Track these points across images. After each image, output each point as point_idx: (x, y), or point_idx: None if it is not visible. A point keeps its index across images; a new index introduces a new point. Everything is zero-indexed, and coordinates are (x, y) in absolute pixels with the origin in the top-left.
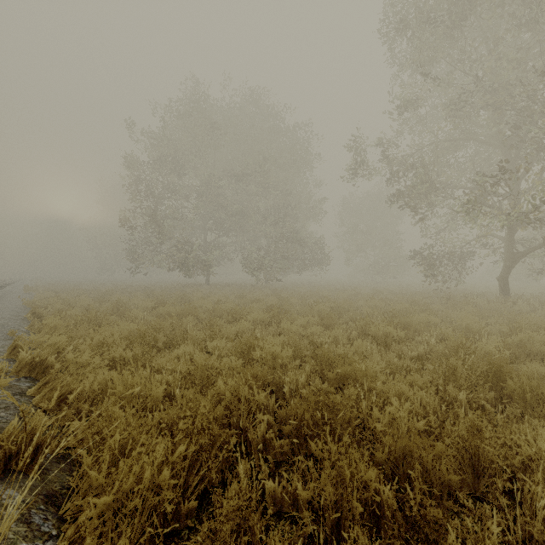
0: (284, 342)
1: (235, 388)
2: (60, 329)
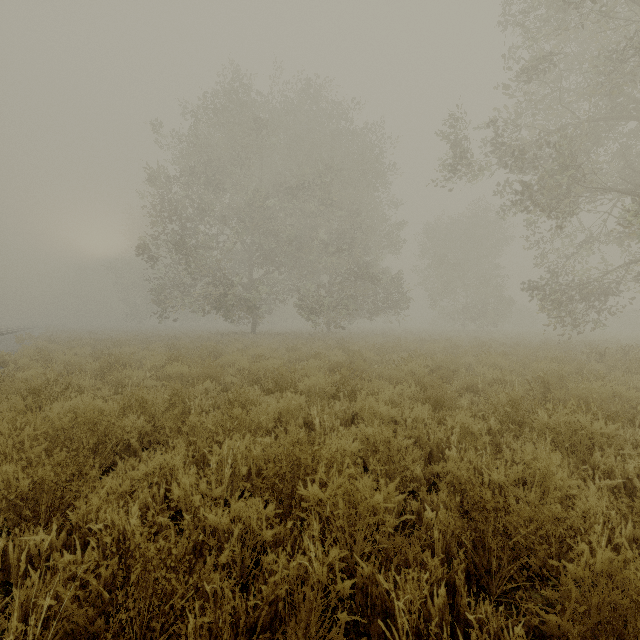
0: (368, 446)
1: None
2: None
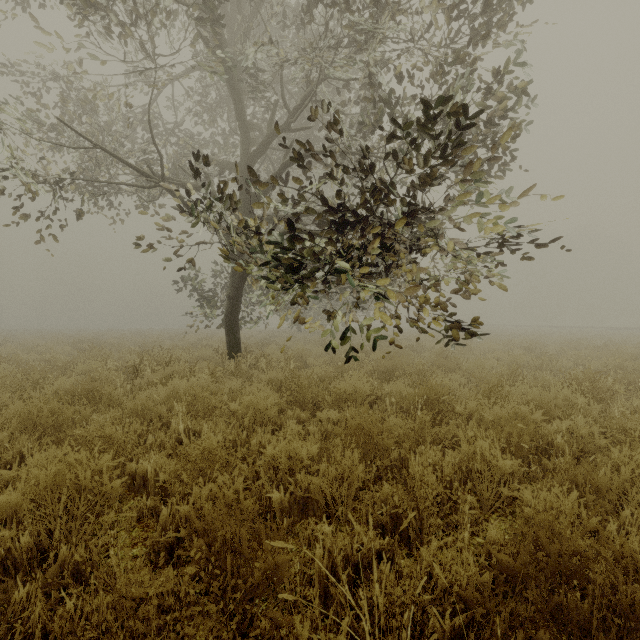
0: None
1: None
2: None
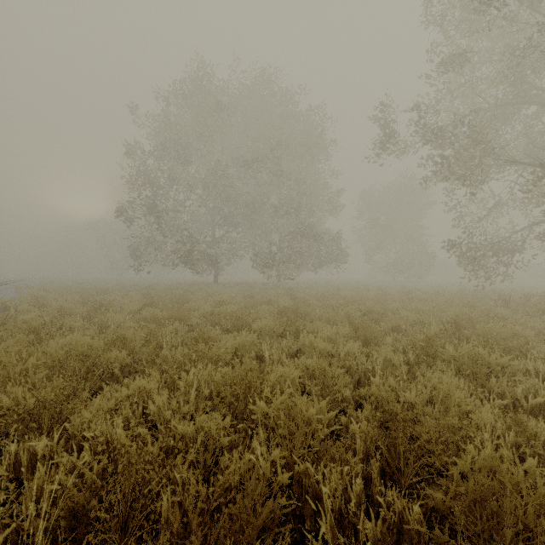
0: (308, 373)
1: None
2: None
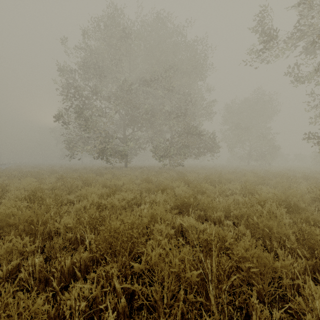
0: None
1: None
2: None
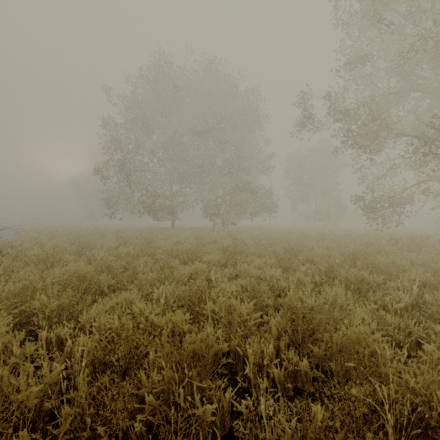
0: (242, 289)
1: (163, 388)
2: (7, 269)
